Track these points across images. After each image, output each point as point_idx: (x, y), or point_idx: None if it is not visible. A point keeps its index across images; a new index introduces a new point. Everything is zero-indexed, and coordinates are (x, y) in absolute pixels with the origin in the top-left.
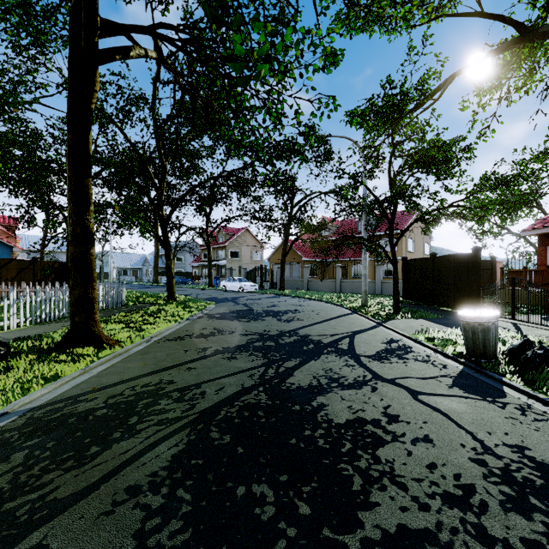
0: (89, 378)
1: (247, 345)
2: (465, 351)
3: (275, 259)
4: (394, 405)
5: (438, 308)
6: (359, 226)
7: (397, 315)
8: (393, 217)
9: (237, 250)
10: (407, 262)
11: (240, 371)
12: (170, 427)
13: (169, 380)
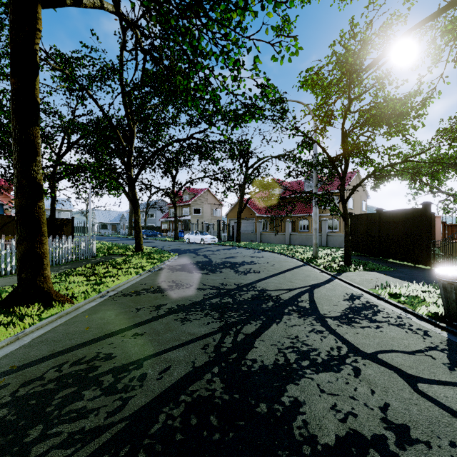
0: (17, 349)
1: (203, 302)
2: (440, 312)
3: (232, 215)
4: (392, 403)
5: (385, 260)
6: (305, 186)
7: (349, 267)
8: (344, 174)
9: (199, 208)
10: (353, 217)
11: (193, 339)
12: (79, 452)
13: (107, 353)
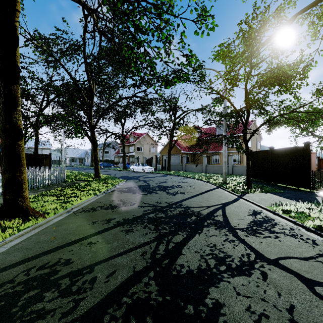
0: None
1: (143, 216)
2: None
3: (164, 152)
4: (297, 305)
5: (276, 184)
6: (217, 131)
7: (250, 190)
8: (246, 121)
9: (141, 147)
10: (252, 153)
11: (134, 247)
12: None
13: (67, 259)
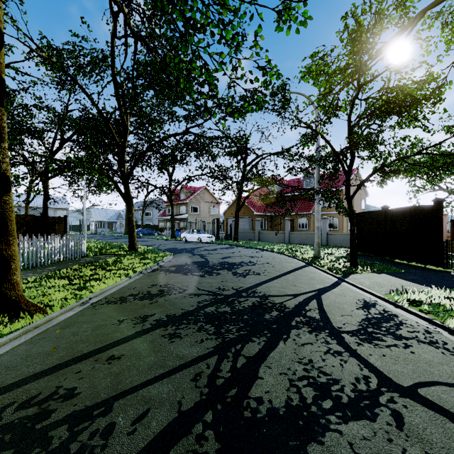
0: None
1: (197, 311)
2: None
3: (230, 213)
4: None
5: (392, 260)
6: (304, 184)
7: (356, 268)
8: (350, 168)
9: (196, 206)
10: (356, 215)
11: (181, 364)
12: None
13: (69, 388)
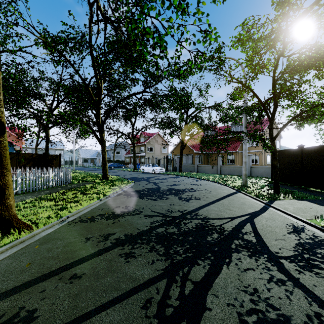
0: None
1: (150, 231)
2: None
3: (176, 152)
4: None
5: (307, 188)
6: (232, 129)
7: (279, 195)
8: (273, 115)
9: (152, 147)
10: None
11: (134, 287)
12: None
13: (30, 310)
